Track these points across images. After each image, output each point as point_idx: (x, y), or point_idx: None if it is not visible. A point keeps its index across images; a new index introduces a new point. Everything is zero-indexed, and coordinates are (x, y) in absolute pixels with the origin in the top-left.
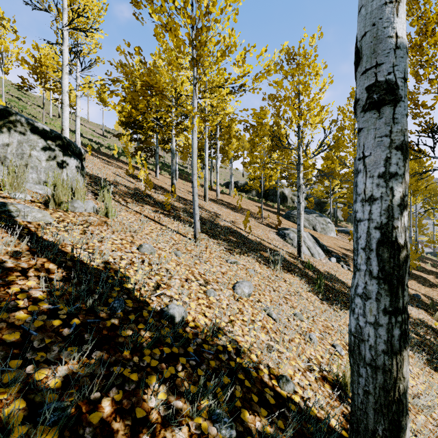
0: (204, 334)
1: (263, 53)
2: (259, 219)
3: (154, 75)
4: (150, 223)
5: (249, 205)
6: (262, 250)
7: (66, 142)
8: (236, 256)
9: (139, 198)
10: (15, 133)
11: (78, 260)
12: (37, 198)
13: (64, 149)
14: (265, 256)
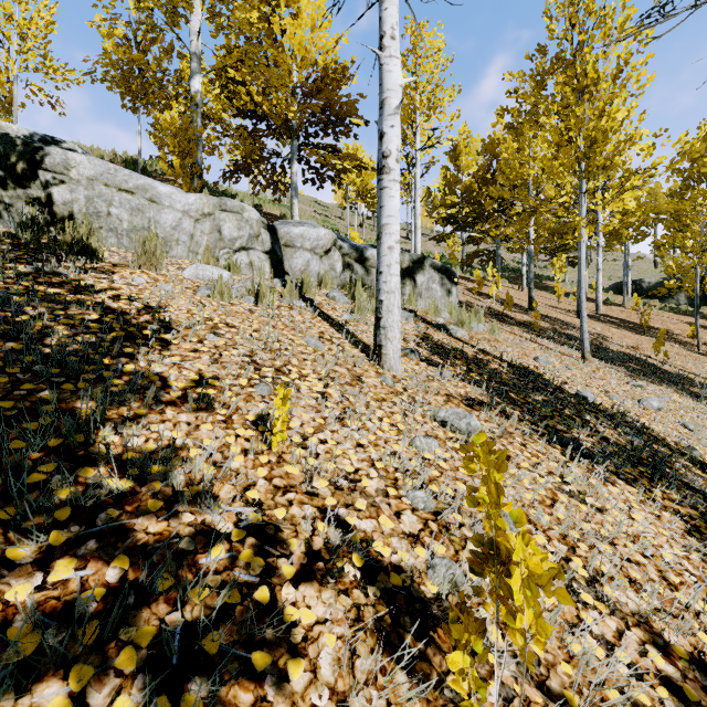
0: (613, 413)
1: (681, 138)
2: (691, 345)
3: (505, 161)
4: (528, 342)
5: (668, 322)
6: (688, 385)
7: (450, 272)
8: (640, 381)
9: (499, 318)
10: (426, 273)
11: (512, 358)
12: (446, 322)
13: (449, 278)
14: (694, 392)
